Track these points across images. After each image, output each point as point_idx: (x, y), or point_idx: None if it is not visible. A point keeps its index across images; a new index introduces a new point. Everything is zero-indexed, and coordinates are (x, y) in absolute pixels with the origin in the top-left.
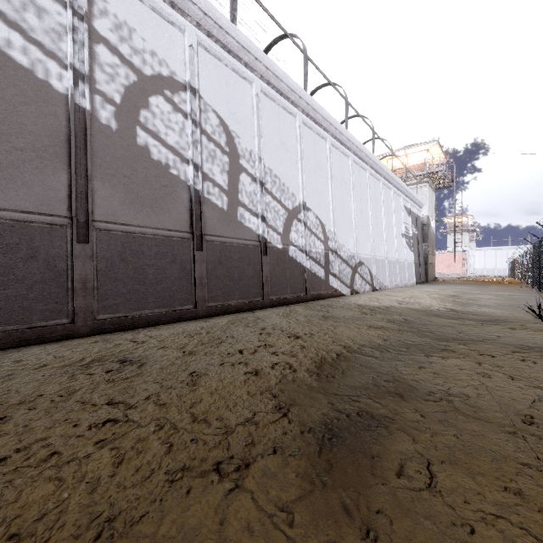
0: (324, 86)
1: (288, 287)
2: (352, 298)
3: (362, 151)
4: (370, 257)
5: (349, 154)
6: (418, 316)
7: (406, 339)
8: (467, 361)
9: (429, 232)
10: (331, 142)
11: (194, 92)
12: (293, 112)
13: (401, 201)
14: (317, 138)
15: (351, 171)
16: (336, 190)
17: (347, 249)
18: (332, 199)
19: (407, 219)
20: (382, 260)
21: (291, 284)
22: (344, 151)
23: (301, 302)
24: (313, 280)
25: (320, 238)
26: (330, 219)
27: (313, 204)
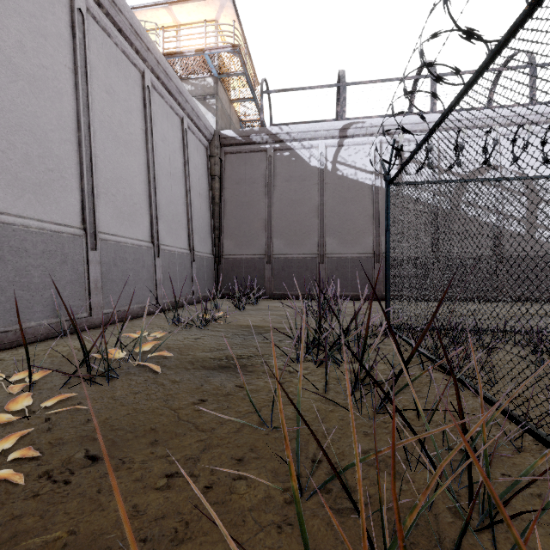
0: None
1: None
2: None
3: None
4: None
5: None
6: None
7: None
8: None
9: None
10: None
11: (497, 167)
12: None
13: None
14: None
15: None
16: None
17: None
18: None
19: None
20: None
21: None
22: None
23: None
24: None
25: None
26: None
27: None
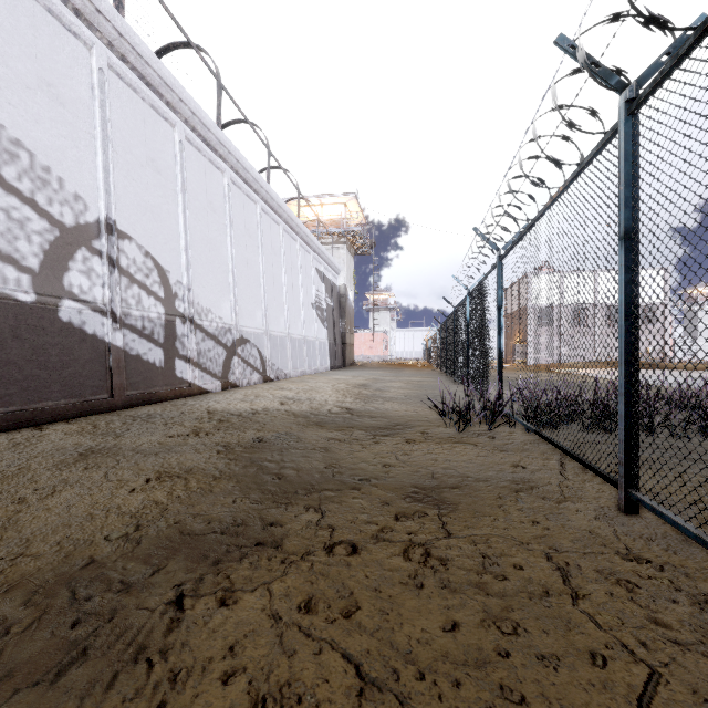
0: (183, 46)
1: (52, 385)
2: (217, 396)
3: (248, 170)
4: (261, 332)
5: (223, 168)
6: (289, 430)
7: (201, 514)
8: (280, 603)
9: (347, 306)
10: (185, 135)
11: None
12: (84, 35)
13: (312, 260)
14: (152, 115)
15: (228, 196)
16: (196, 217)
17: (218, 318)
18: (185, 230)
19: (320, 285)
20: (281, 338)
21: (65, 379)
22: (215, 159)
23: (96, 413)
24: (134, 369)
25: (155, 293)
26: (181, 263)
27: (138, 230)
